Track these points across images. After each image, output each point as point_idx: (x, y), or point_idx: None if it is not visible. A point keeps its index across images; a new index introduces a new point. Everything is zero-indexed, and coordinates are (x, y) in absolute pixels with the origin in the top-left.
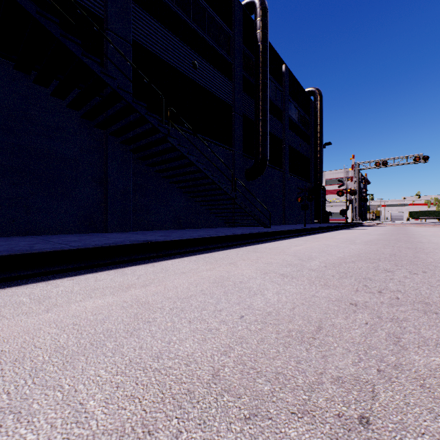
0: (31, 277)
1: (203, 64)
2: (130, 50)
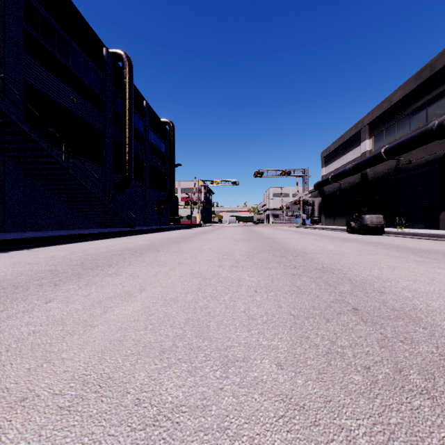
0: (43, 246)
1: (80, 100)
2: (23, 90)
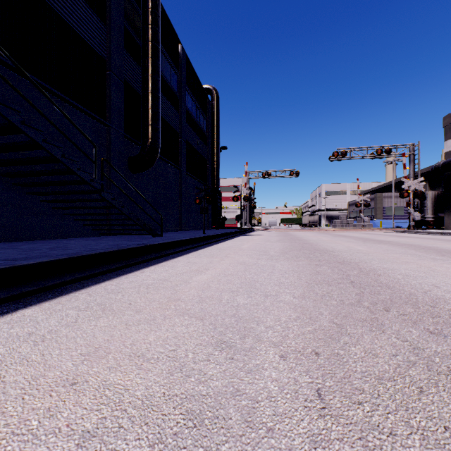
0: None
1: None
2: None
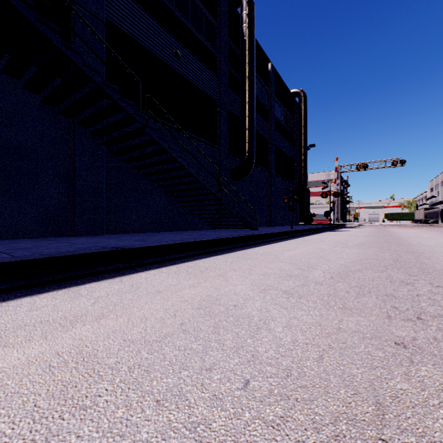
0: None
1: (186, 55)
2: (102, 30)
